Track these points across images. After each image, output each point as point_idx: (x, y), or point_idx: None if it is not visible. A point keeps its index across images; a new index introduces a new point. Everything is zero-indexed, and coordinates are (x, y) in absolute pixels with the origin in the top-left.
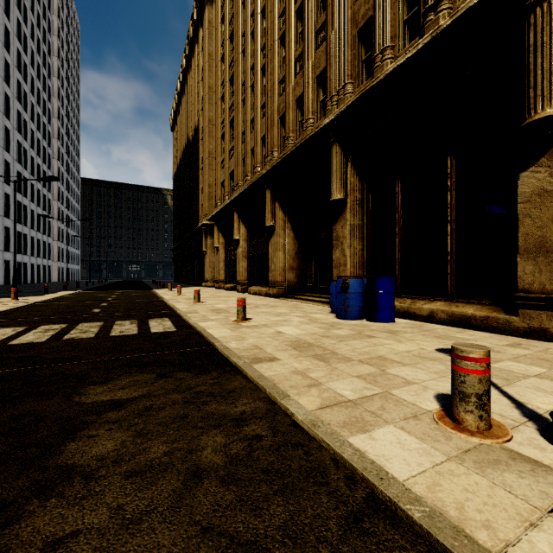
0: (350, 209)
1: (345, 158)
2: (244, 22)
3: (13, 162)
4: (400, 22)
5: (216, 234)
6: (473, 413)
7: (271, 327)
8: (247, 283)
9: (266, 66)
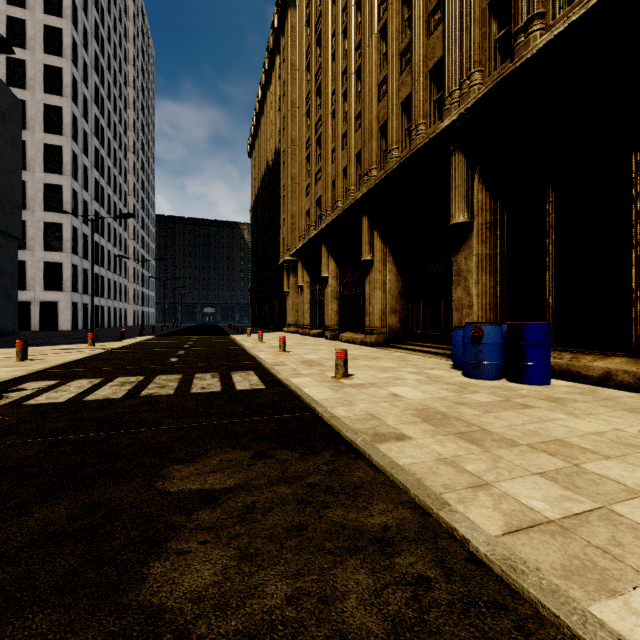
0: (477, 235)
1: (470, 169)
2: (333, 19)
3: (91, 200)
4: None
5: (300, 272)
6: None
7: (382, 387)
8: (337, 329)
9: (362, 67)
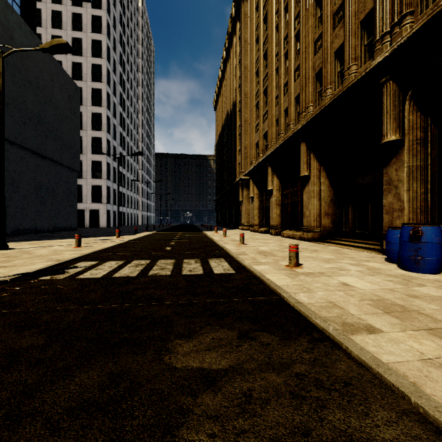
0: (408, 150)
1: (401, 95)
2: (277, 1)
3: (117, 146)
4: None
5: (251, 186)
6: None
7: (331, 276)
8: (280, 228)
9: (300, 30)
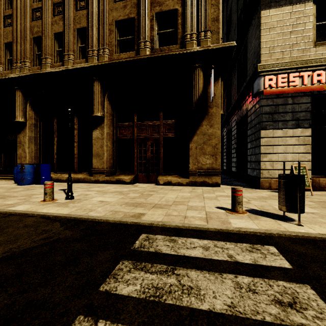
0: (29, 128)
1: (25, 100)
2: None
3: None
4: (55, 49)
5: None
6: (48, 197)
7: None
8: None
9: None
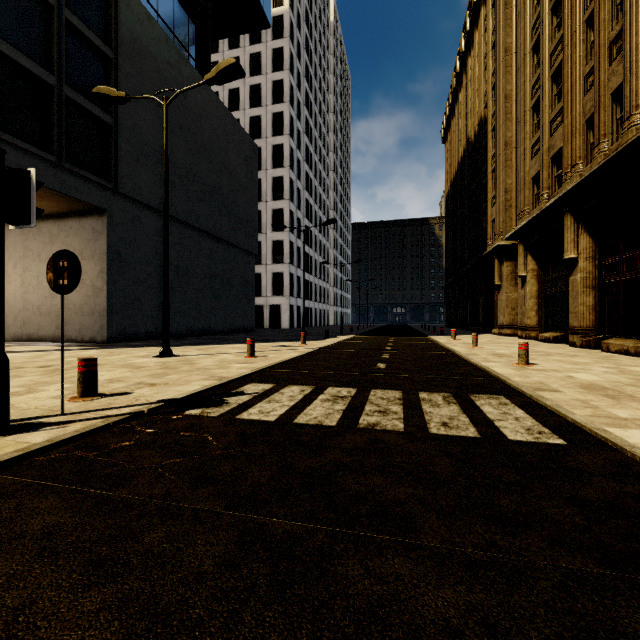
0: None
1: None
2: None
3: (303, 218)
4: None
5: (521, 257)
6: None
7: None
8: (594, 332)
9: None
